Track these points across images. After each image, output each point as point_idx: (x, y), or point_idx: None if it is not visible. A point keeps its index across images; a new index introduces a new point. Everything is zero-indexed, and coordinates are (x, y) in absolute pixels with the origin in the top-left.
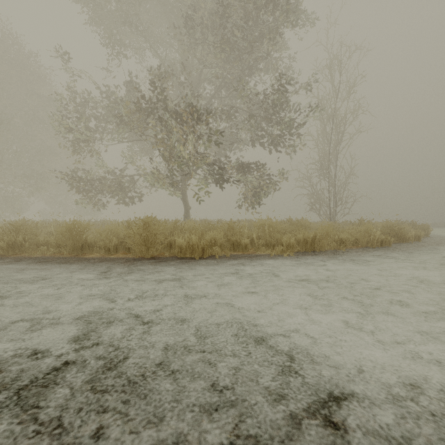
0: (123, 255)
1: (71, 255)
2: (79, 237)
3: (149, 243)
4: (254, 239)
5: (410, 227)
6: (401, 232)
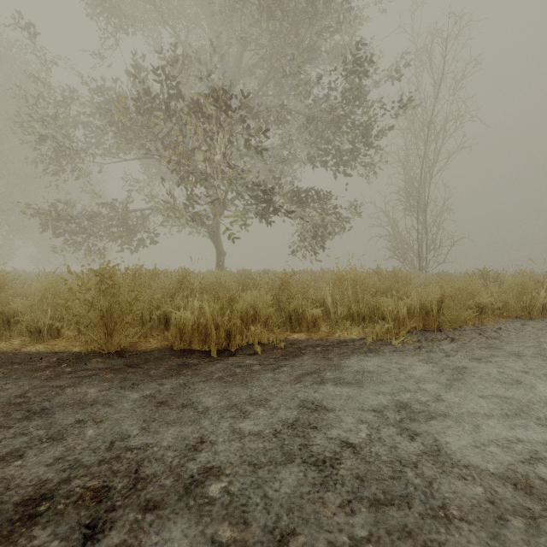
0: (65, 343)
1: None
2: None
3: (113, 320)
4: (325, 305)
5: None
6: None
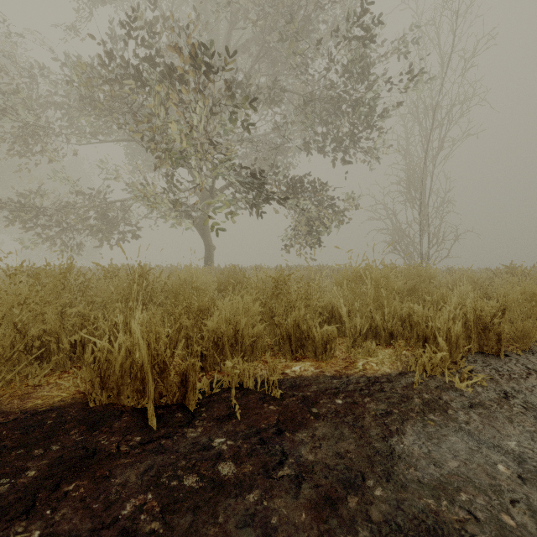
0: None
1: None
2: None
3: None
4: (335, 314)
5: None
6: None
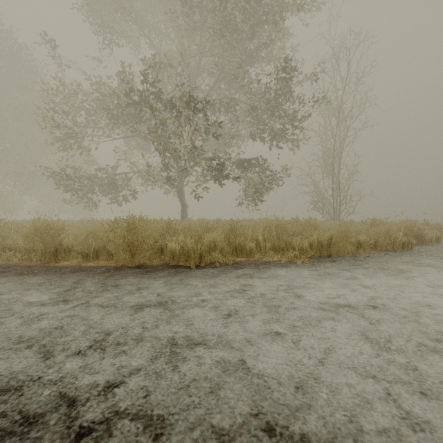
0: (104, 262)
1: (41, 262)
2: (52, 240)
3: (135, 248)
4: (259, 242)
5: (427, 227)
6: (421, 233)
